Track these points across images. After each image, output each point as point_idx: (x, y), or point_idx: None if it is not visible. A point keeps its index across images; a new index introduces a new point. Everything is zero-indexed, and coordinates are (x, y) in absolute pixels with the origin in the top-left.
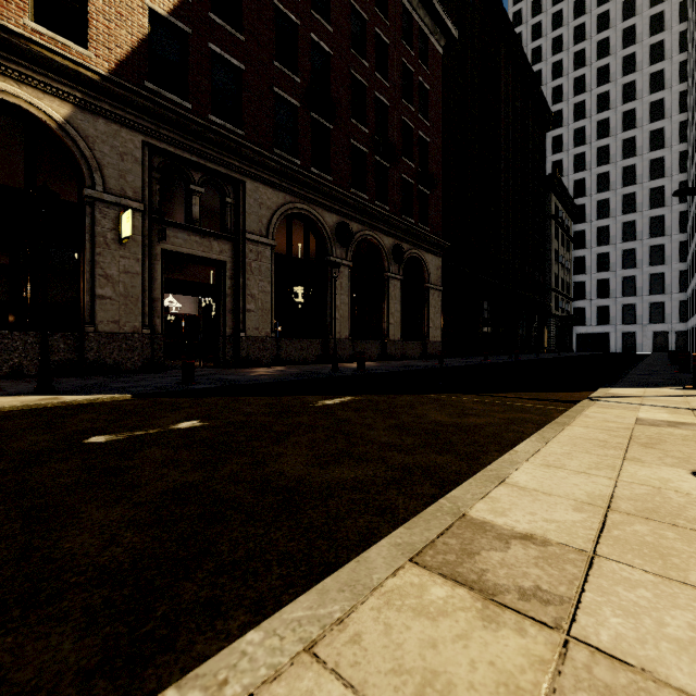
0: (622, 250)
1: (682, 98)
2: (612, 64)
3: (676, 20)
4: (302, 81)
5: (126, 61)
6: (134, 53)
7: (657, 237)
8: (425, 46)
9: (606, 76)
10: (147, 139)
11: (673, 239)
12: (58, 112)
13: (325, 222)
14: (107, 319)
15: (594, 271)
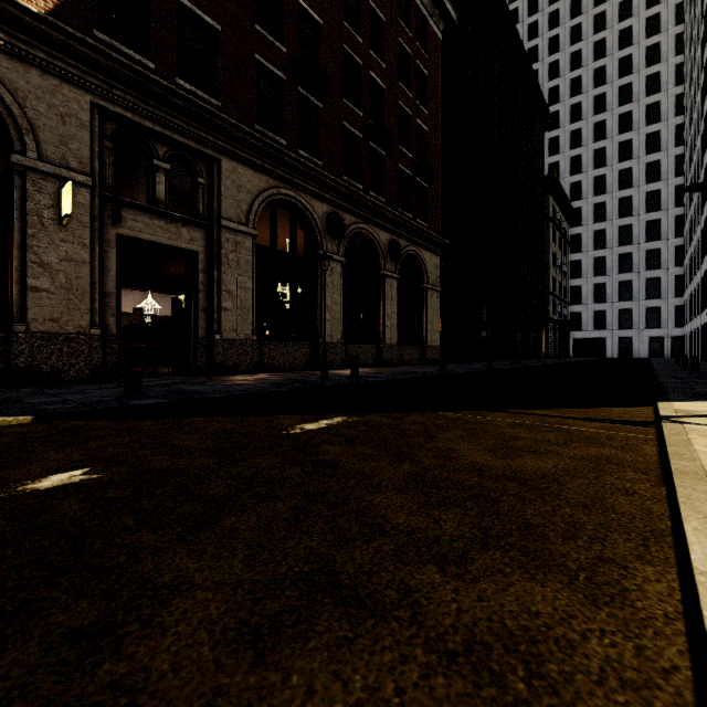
0: (619, 254)
1: (678, 101)
2: (609, 66)
3: (672, 22)
4: (288, 50)
5: (69, 2)
6: None
7: (653, 241)
8: (423, 28)
9: (602, 78)
10: (96, 100)
11: (669, 244)
12: None
13: (315, 212)
14: (42, 316)
15: (590, 275)
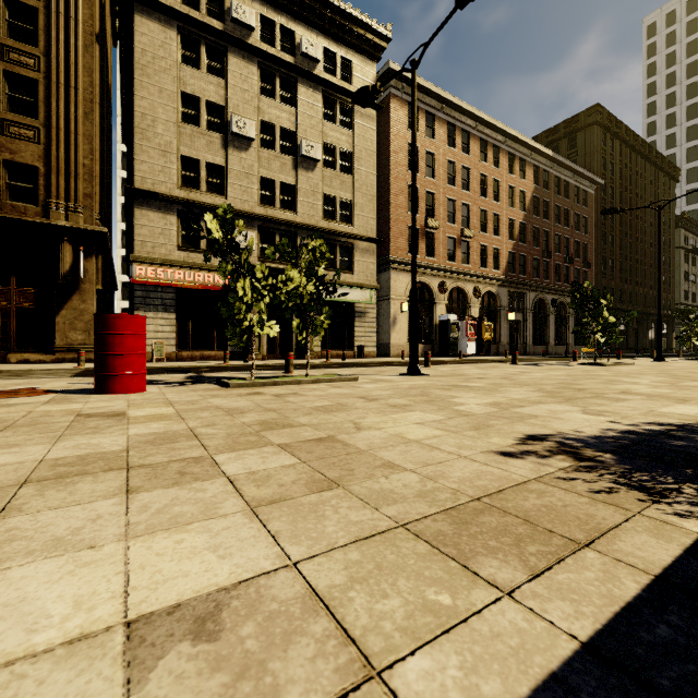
0: None
1: None
2: None
3: None
4: (540, 248)
5: (505, 269)
6: (506, 266)
7: None
8: (585, 195)
9: None
10: (508, 289)
11: None
12: (495, 289)
13: (547, 299)
14: (502, 341)
15: None
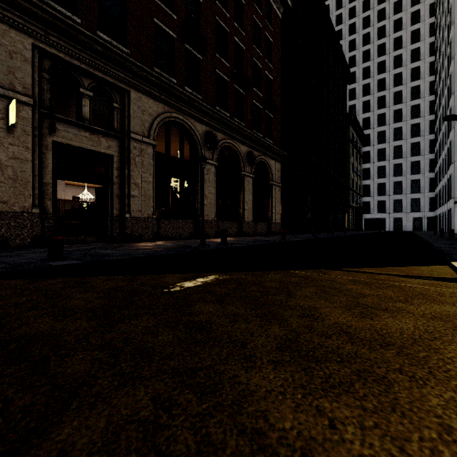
0: (393, 164)
1: (431, 66)
2: (387, 43)
3: (428, 15)
4: (178, 18)
5: None
6: None
7: (415, 156)
8: (270, 10)
9: (383, 50)
10: (37, 43)
11: (426, 158)
12: None
13: (196, 130)
14: None
15: (375, 178)
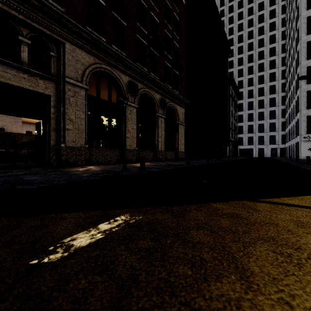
0: (258, 112)
1: (283, 47)
2: (254, 30)
3: (280, 13)
4: None
5: None
6: None
7: (272, 107)
8: None
9: (251, 35)
10: None
11: (279, 108)
12: None
13: (121, 79)
14: None
15: (246, 121)
